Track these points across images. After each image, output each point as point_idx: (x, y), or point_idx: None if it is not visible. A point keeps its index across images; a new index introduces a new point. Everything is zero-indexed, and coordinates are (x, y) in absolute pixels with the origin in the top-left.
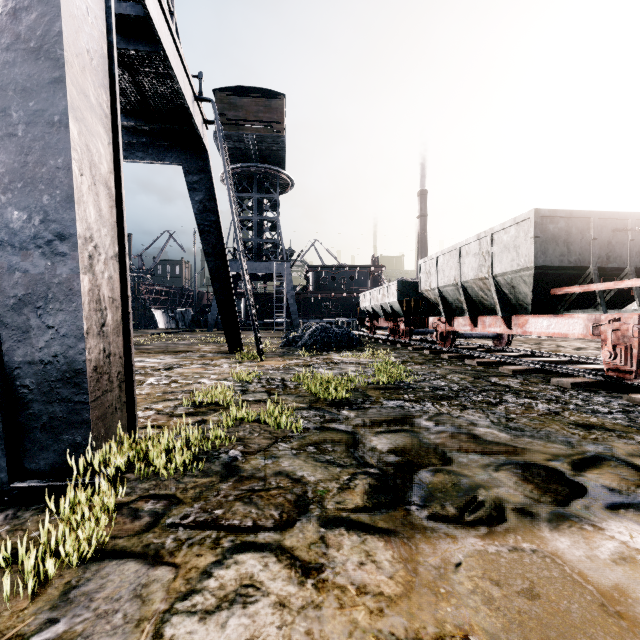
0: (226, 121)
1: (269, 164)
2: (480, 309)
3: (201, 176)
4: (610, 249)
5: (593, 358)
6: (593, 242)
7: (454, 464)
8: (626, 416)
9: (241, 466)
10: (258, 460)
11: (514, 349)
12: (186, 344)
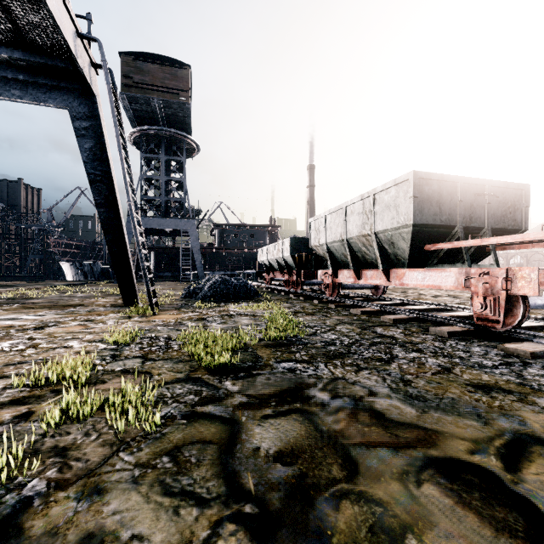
0: (132, 84)
1: (176, 129)
2: (362, 263)
3: (91, 123)
4: (472, 211)
5: (454, 306)
6: (459, 204)
7: (362, 475)
8: (511, 370)
9: (26, 527)
10: (67, 504)
11: (389, 298)
12: (82, 297)
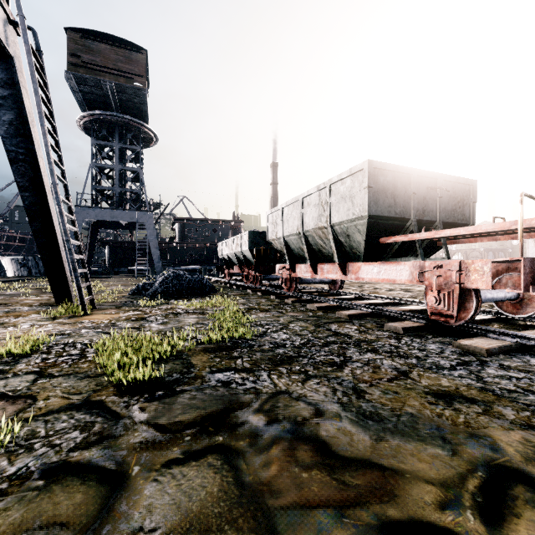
0: (81, 63)
1: (131, 116)
2: (319, 257)
3: (10, 91)
4: (425, 204)
5: (407, 300)
6: (413, 196)
7: None
8: (470, 371)
9: None
10: None
11: (346, 292)
12: (11, 295)
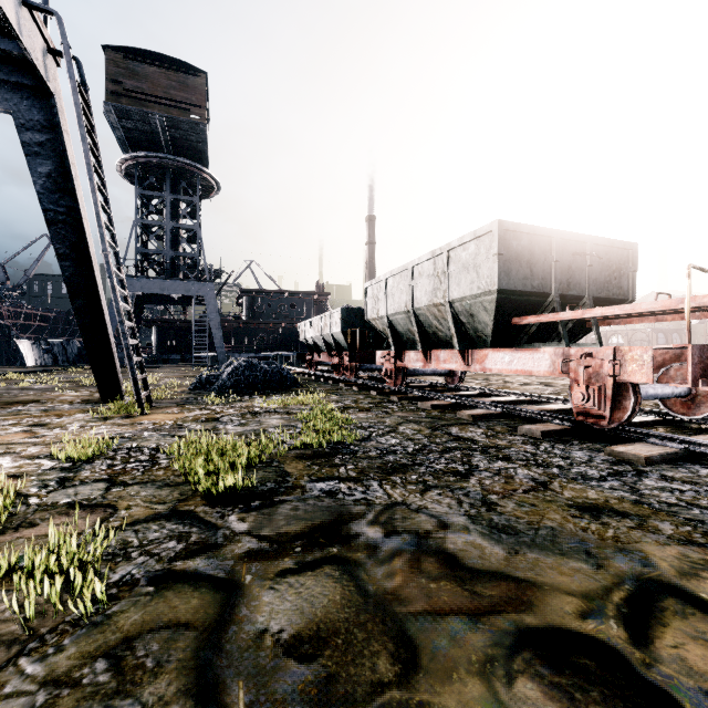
0: (123, 91)
1: (187, 158)
2: (434, 342)
3: (48, 136)
4: (570, 275)
5: (548, 396)
6: (555, 265)
7: (425, 671)
8: (623, 483)
9: None
10: None
11: (467, 387)
12: (42, 389)
